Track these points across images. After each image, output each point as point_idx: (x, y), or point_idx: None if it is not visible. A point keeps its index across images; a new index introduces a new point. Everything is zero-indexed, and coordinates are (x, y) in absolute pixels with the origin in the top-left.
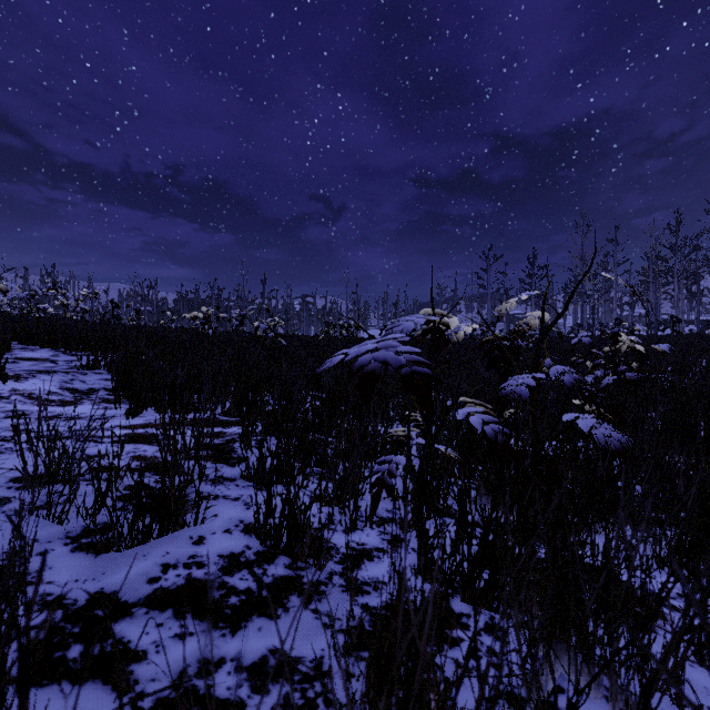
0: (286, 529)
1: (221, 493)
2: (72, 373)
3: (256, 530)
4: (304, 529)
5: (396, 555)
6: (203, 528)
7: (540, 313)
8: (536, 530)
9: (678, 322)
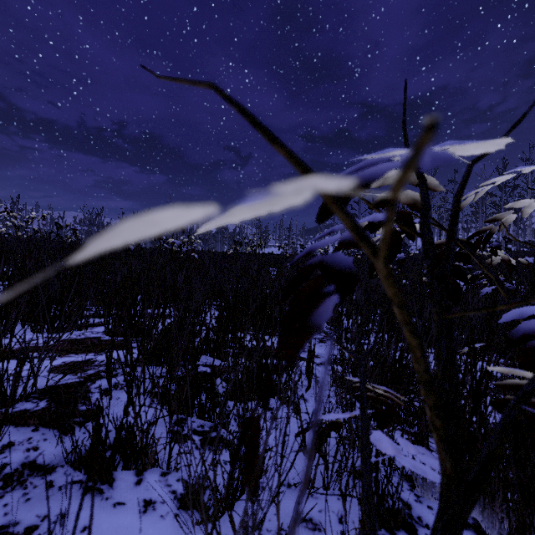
0: None
1: (3, 516)
2: None
3: None
4: None
5: None
6: None
7: (527, 202)
8: None
9: (509, 241)
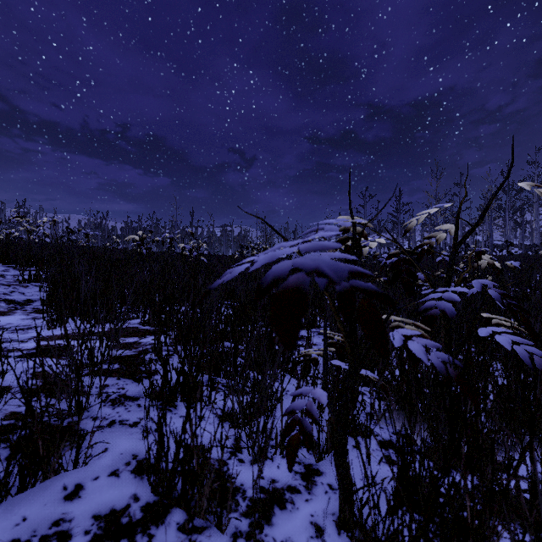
0: (181, 477)
1: (118, 417)
2: (14, 285)
3: (148, 473)
4: (202, 478)
5: (312, 496)
6: (84, 471)
7: (450, 226)
8: (457, 454)
9: (511, 245)
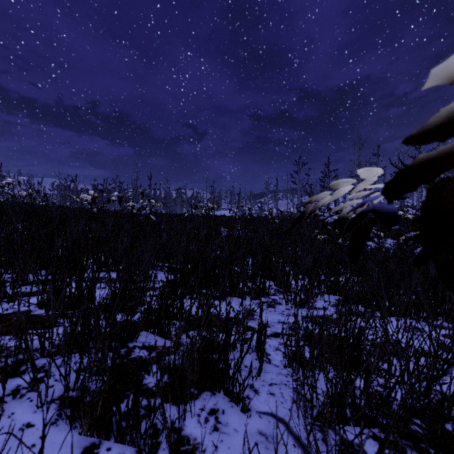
0: None
1: None
2: None
3: None
4: None
5: None
6: None
7: None
8: None
9: None
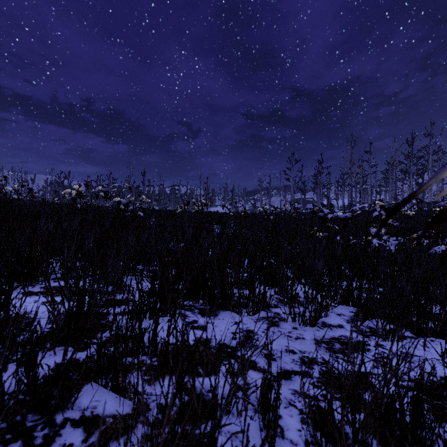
0: None
1: None
2: None
3: None
4: None
5: None
6: None
7: None
8: None
9: (421, 202)
